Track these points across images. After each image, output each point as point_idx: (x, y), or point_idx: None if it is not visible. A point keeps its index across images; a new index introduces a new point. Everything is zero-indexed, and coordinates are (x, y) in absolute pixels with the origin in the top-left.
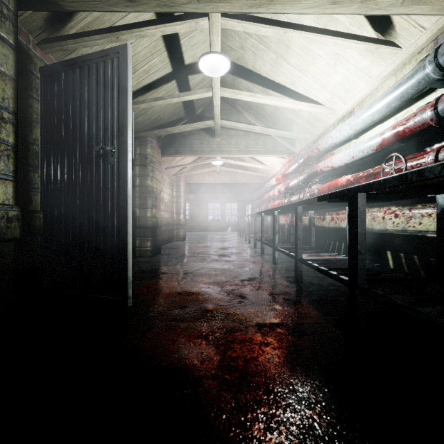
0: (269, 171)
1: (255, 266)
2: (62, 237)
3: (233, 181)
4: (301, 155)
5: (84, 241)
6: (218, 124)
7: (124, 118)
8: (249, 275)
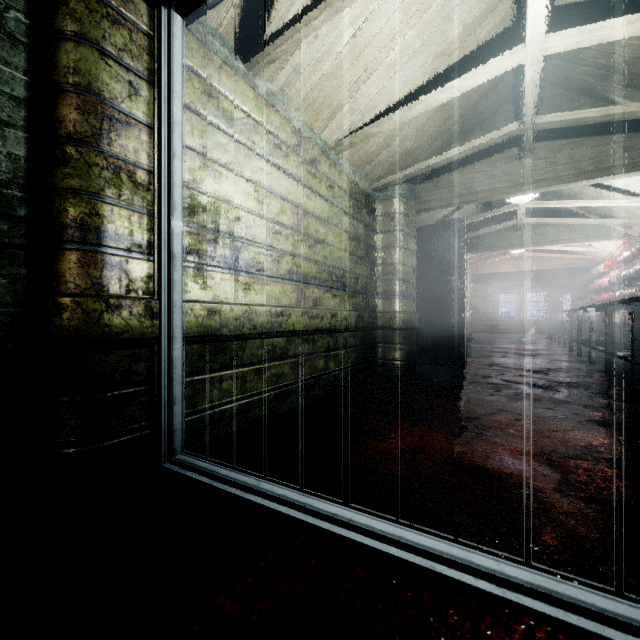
0: (597, 253)
1: (565, 363)
2: (419, 329)
3: (539, 267)
4: (633, 243)
5: (434, 331)
6: (521, 223)
7: (462, 260)
8: (556, 367)
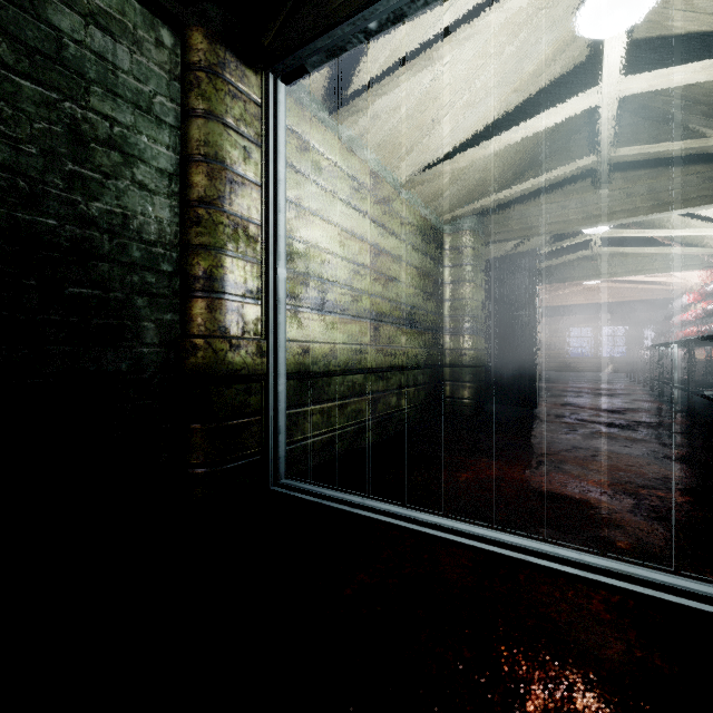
0: (681, 283)
1: (645, 403)
2: (487, 366)
3: (616, 299)
4: None
5: (503, 369)
6: (597, 252)
7: (534, 294)
8: (634, 407)
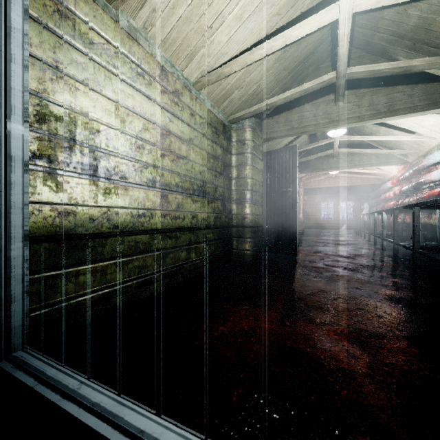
0: (386, 174)
1: (366, 250)
2: (264, 226)
3: (348, 184)
4: (411, 167)
5: (275, 228)
6: (336, 152)
7: (295, 176)
8: (360, 253)
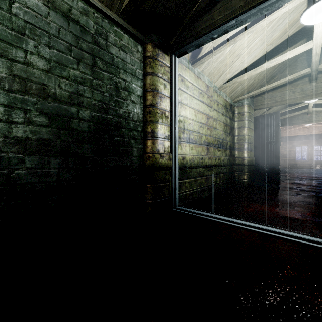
0: None
1: None
2: (254, 165)
3: (321, 132)
4: None
5: (262, 166)
6: (311, 110)
7: (278, 132)
8: None
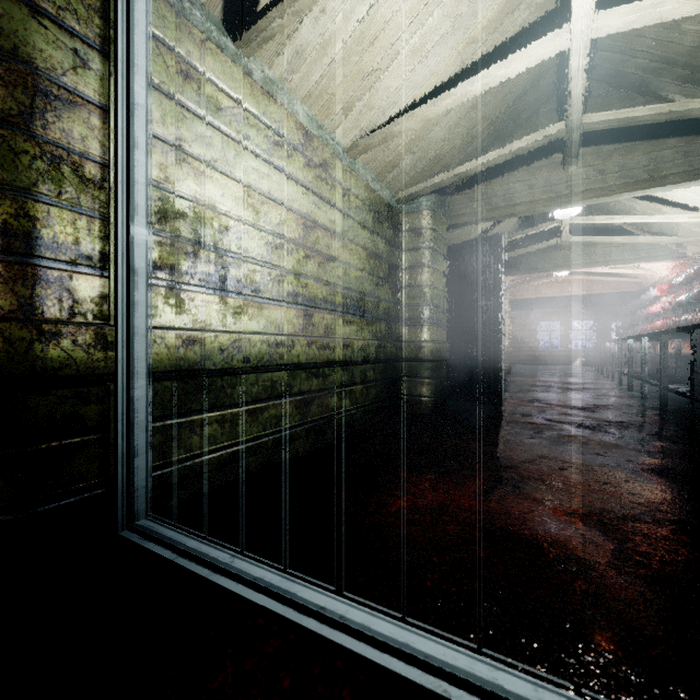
0: (649, 276)
1: (614, 398)
2: (450, 360)
3: (585, 292)
4: (690, 264)
5: (467, 363)
6: (566, 241)
7: (499, 282)
8: (604, 403)
